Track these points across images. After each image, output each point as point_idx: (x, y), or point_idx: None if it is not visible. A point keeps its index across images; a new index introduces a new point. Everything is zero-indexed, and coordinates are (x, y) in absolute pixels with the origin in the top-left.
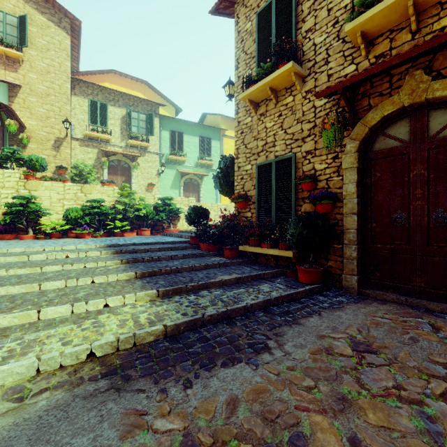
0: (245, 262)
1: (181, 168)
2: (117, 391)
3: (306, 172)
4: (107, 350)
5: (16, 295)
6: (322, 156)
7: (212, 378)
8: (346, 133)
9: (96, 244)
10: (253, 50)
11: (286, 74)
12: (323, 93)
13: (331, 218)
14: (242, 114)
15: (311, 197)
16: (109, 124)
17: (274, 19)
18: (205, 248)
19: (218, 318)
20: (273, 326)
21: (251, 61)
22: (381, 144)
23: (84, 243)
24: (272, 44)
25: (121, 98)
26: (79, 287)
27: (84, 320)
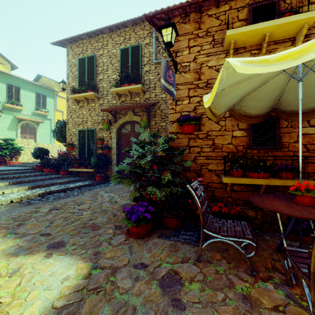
0: (72, 176)
1: (18, 115)
2: (28, 205)
3: (100, 136)
4: (18, 200)
5: None
6: (106, 131)
7: (59, 200)
8: (113, 125)
9: None
10: (77, 74)
11: (91, 95)
12: (103, 110)
13: (109, 155)
14: (71, 103)
15: (101, 147)
16: None
17: (87, 67)
18: (48, 171)
19: (60, 191)
20: (81, 191)
21: (76, 79)
22: (124, 131)
23: None
24: (85, 81)
25: None
26: None
27: None
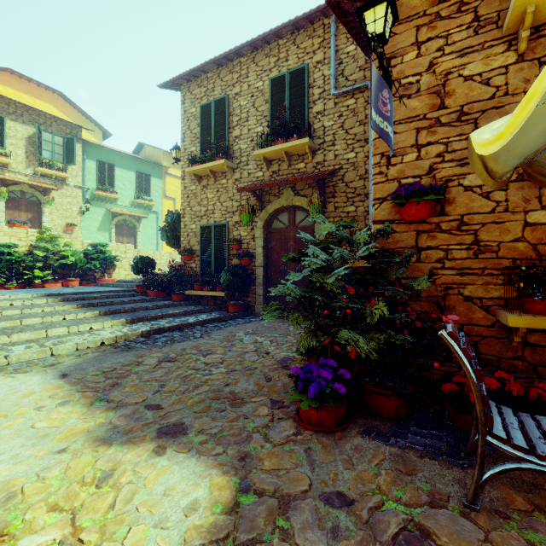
0: (191, 304)
1: (112, 207)
2: (127, 351)
3: (235, 236)
4: (111, 342)
5: (6, 328)
6: (245, 227)
7: (173, 345)
8: (258, 214)
9: (29, 294)
10: (198, 132)
11: (221, 165)
12: (241, 190)
13: (250, 269)
14: (188, 181)
15: (238, 254)
16: (7, 144)
17: (214, 118)
18: (154, 295)
19: (173, 329)
20: (206, 331)
21: (196, 140)
22: (276, 225)
23: (10, 294)
24: (211, 143)
25: (27, 113)
26: (56, 322)
27: (82, 334)
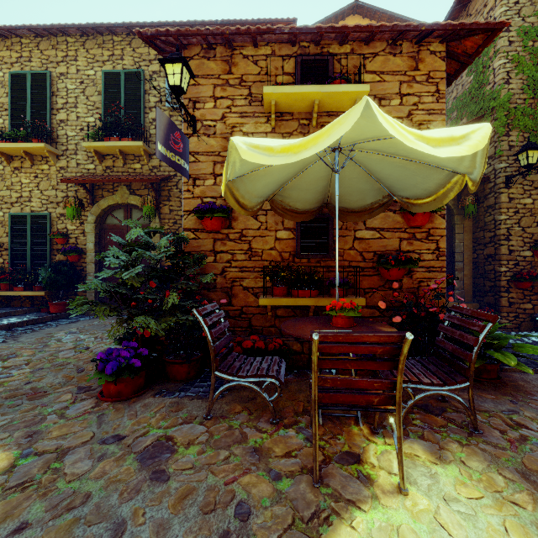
0: None
1: None
2: None
3: (60, 229)
4: None
5: None
6: (73, 220)
7: None
8: (89, 208)
9: None
10: (6, 103)
11: (40, 149)
12: (66, 181)
13: (79, 265)
14: None
15: (63, 250)
16: None
17: (30, 92)
18: None
19: None
20: (13, 335)
21: (4, 111)
22: (111, 221)
23: None
24: (25, 121)
25: None
26: None
27: None
